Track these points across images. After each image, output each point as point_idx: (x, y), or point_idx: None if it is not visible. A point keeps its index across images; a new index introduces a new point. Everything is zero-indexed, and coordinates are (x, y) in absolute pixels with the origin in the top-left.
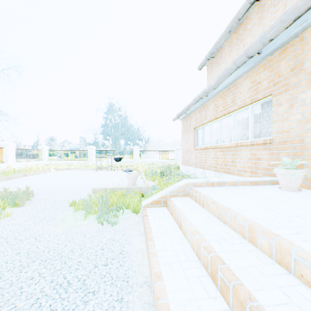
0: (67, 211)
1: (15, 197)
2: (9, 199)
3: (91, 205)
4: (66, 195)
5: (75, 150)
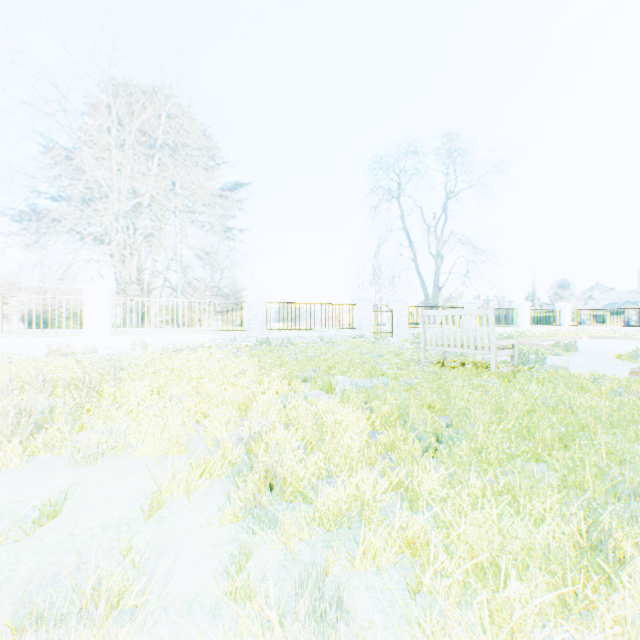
0: (612, 359)
1: (565, 347)
2: (561, 348)
3: (636, 356)
4: (610, 353)
5: (621, 308)
